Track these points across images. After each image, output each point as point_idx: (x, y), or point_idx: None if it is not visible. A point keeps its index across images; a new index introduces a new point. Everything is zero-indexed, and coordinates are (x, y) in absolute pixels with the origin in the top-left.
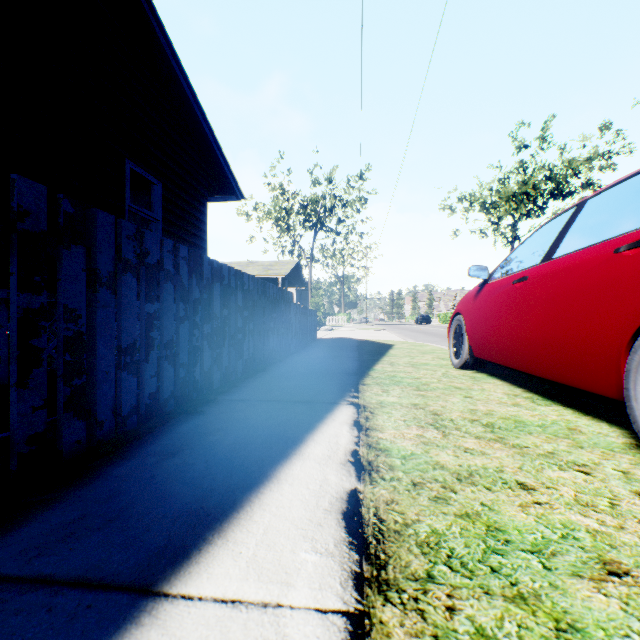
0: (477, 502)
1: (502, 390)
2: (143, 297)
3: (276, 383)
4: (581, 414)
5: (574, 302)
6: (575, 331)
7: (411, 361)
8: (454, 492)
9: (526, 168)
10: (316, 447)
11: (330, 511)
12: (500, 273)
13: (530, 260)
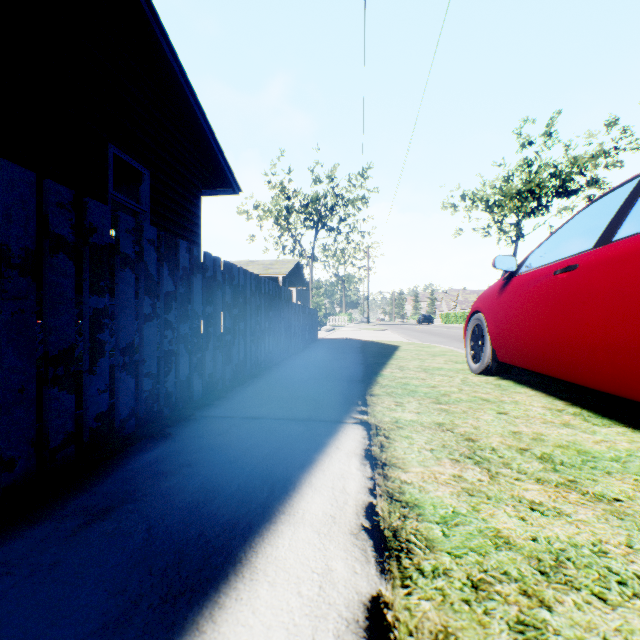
0: (597, 638)
1: (540, 403)
2: (86, 287)
3: (269, 393)
4: None
5: None
6: None
7: (422, 365)
8: (547, 608)
9: (530, 165)
10: (314, 499)
11: None
12: (532, 263)
13: (576, 245)
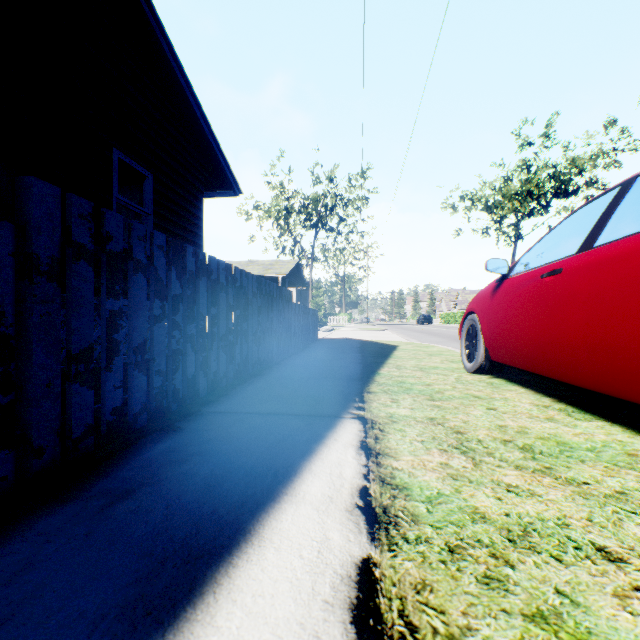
0: (549, 587)
1: (528, 400)
2: (104, 291)
3: (271, 390)
4: (634, 432)
5: (631, 297)
6: (633, 333)
7: (419, 364)
8: (511, 566)
9: (529, 166)
10: (314, 482)
11: (332, 605)
12: (523, 267)
13: (562, 250)
